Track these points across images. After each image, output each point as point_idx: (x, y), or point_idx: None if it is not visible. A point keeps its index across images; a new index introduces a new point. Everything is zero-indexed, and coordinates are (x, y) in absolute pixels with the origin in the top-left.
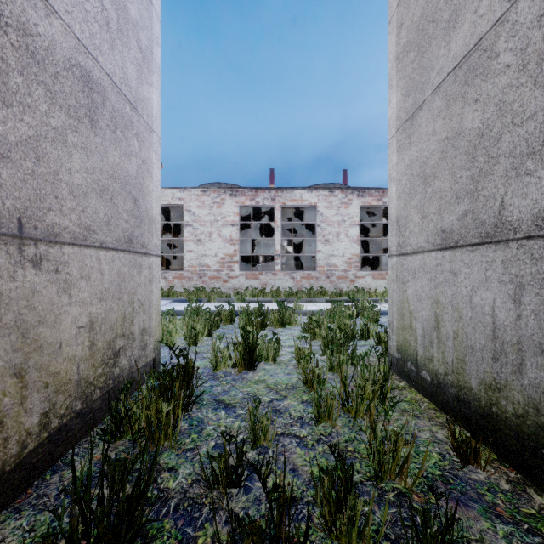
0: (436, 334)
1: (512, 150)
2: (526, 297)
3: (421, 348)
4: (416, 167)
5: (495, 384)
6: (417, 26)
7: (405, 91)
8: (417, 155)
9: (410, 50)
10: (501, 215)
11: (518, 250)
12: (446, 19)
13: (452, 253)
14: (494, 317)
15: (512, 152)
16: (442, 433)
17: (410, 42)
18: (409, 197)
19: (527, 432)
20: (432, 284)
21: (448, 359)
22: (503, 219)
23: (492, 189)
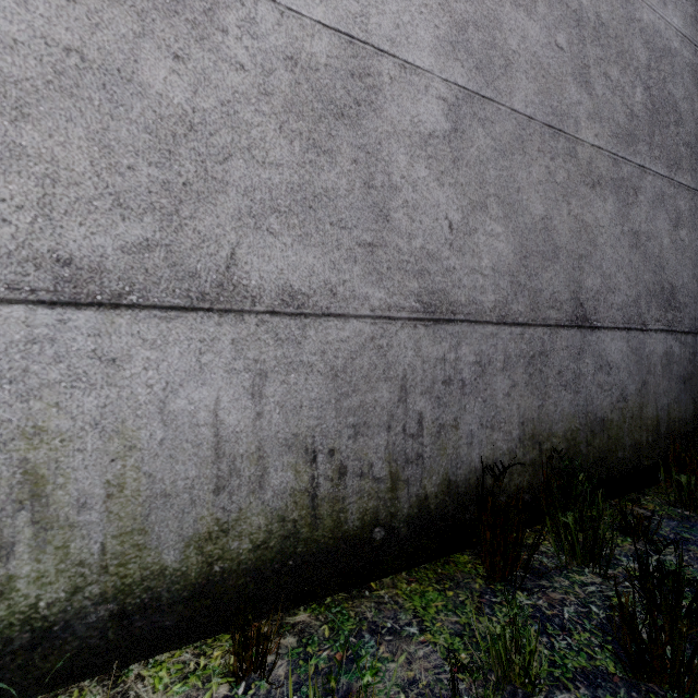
0: (30, 515)
1: (251, 190)
2: (270, 388)
3: None
4: None
5: (221, 527)
6: None
7: None
8: None
9: None
10: (232, 273)
11: (259, 327)
12: None
13: (103, 317)
14: (218, 425)
15: (249, 192)
16: (220, 674)
17: None
18: None
19: (271, 556)
20: (6, 390)
21: (87, 553)
22: (235, 280)
23: (214, 228)
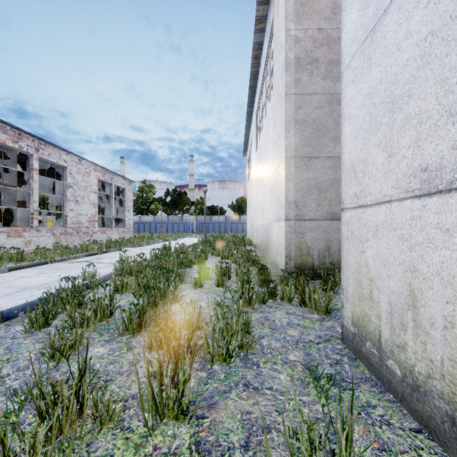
0: (328, 252)
1: None
2: None
3: (317, 261)
4: (313, 182)
5: None
6: (314, 121)
7: (304, 142)
8: (314, 177)
9: (308, 126)
10: None
11: None
12: (334, 135)
13: (337, 222)
14: None
15: None
16: None
17: (308, 123)
18: (307, 194)
19: None
20: (325, 233)
21: (335, 260)
22: None
23: None
